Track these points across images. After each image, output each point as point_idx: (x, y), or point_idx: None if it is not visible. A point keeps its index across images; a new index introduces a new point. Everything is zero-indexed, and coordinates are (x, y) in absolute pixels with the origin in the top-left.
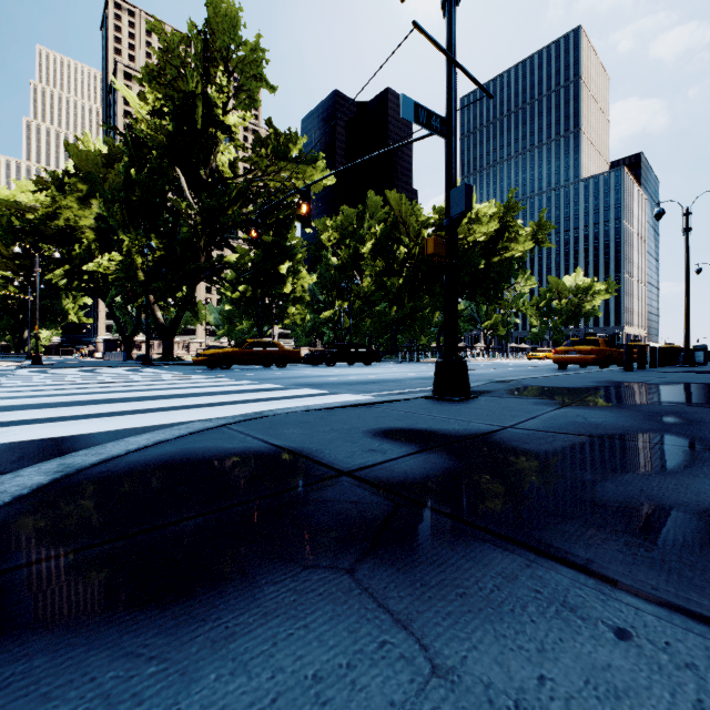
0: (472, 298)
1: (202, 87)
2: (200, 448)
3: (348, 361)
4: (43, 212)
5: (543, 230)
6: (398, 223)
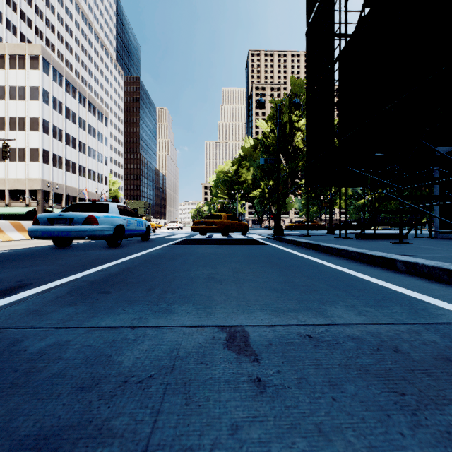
0: None
1: (288, 117)
2: None
3: (350, 228)
4: (234, 173)
5: None
6: None
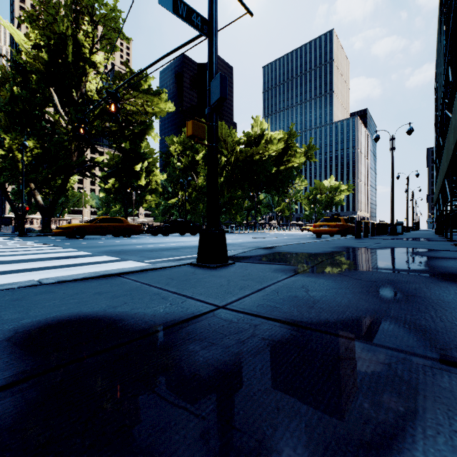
0: (268, 192)
1: (72, 31)
2: None
3: (179, 232)
4: None
5: (311, 150)
6: (221, 141)
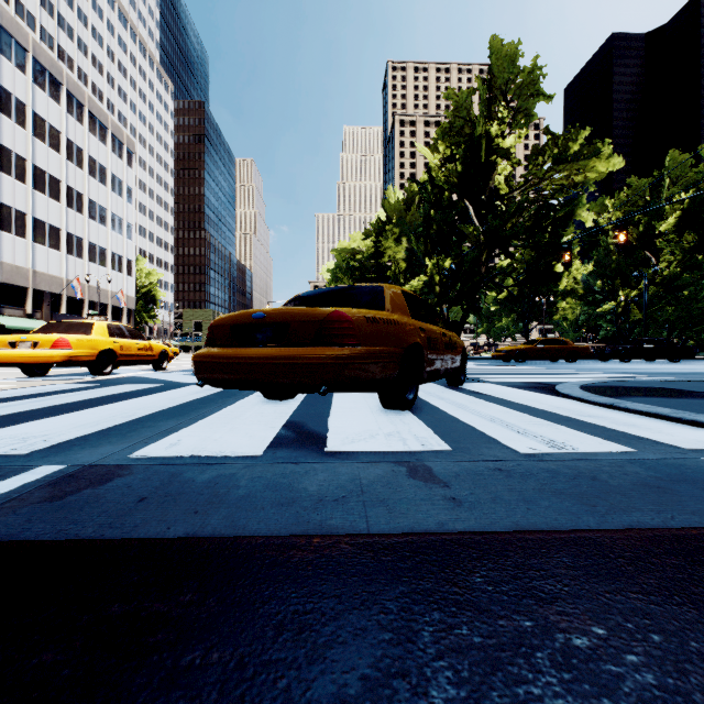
0: None
1: (485, 126)
2: (616, 385)
3: (647, 357)
4: (368, 253)
5: None
6: None
